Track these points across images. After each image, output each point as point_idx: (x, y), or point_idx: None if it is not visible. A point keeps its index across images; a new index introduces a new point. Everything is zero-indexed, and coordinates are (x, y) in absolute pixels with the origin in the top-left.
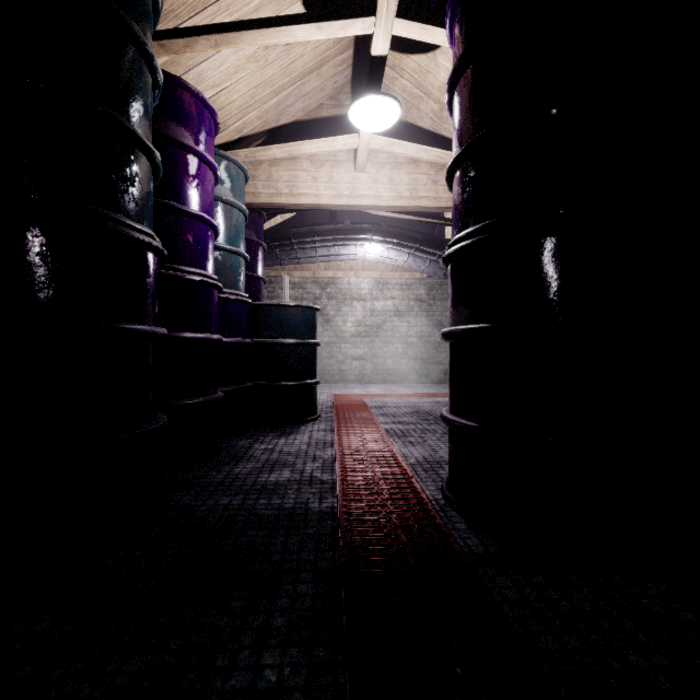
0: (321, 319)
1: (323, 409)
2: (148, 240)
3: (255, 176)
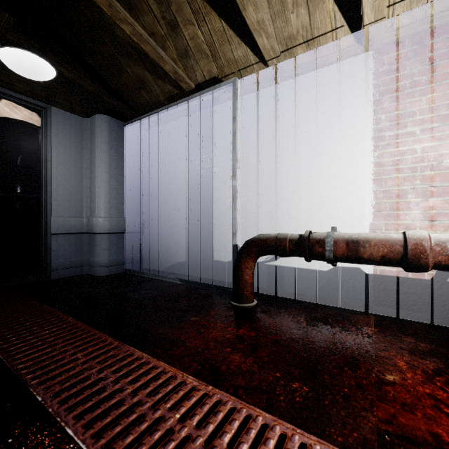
0: None
1: None
2: None
3: None
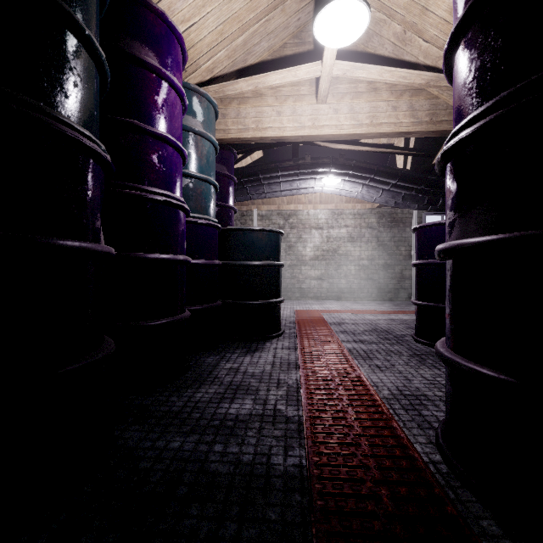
0: (284, 245)
1: (286, 324)
2: (74, 134)
3: (225, 114)
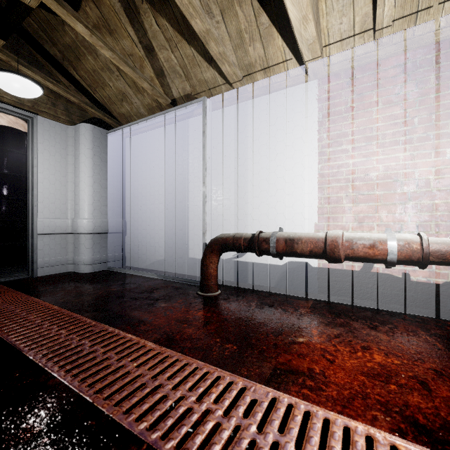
0: None
1: None
2: None
3: None
